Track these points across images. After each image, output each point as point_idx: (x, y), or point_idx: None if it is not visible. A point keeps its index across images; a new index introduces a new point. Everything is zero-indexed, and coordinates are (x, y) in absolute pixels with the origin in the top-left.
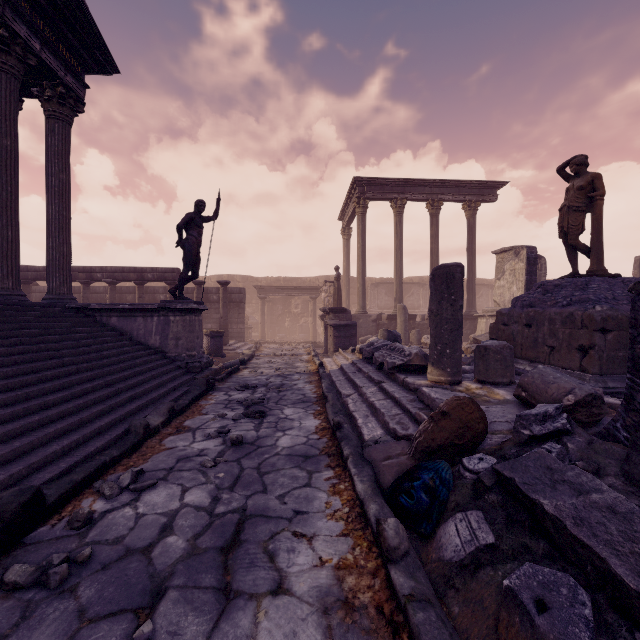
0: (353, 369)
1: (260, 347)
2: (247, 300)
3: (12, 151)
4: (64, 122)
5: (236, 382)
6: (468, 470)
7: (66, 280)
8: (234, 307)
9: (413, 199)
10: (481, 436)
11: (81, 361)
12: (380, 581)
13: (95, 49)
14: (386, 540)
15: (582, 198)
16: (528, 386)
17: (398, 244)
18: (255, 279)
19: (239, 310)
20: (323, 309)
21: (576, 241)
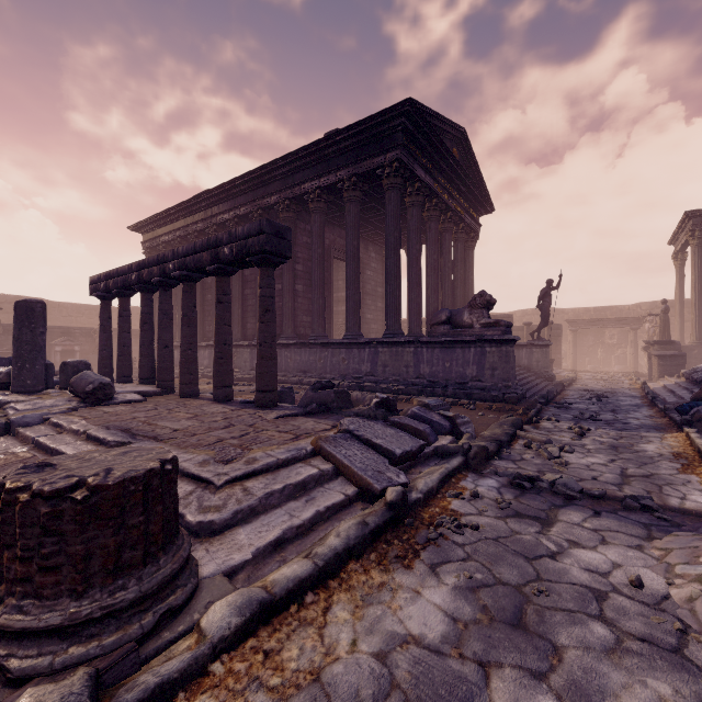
0: (674, 386)
1: (577, 374)
2: None
3: (463, 275)
4: (472, 249)
5: (577, 389)
6: None
7: None
8: (552, 340)
9: None
10: None
11: None
12: (663, 415)
13: (487, 207)
14: (665, 407)
15: None
16: None
17: None
18: (561, 311)
19: (556, 343)
20: (646, 341)
21: None
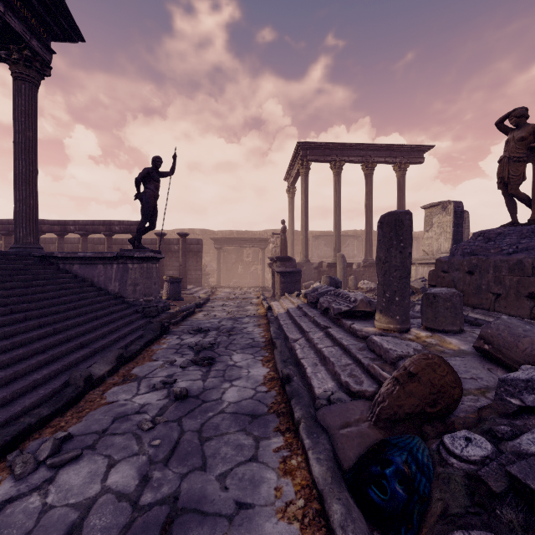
0: (299, 313)
1: (215, 291)
2: (205, 250)
3: None
4: (30, 84)
5: (190, 325)
6: (454, 455)
7: (32, 230)
8: (193, 256)
9: (350, 161)
10: (457, 403)
11: (33, 308)
12: None
13: (60, 16)
14: None
15: (523, 149)
16: (493, 338)
17: (337, 201)
18: (212, 232)
19: (197, 259)
20: (271, 258)
21: (517, 191)
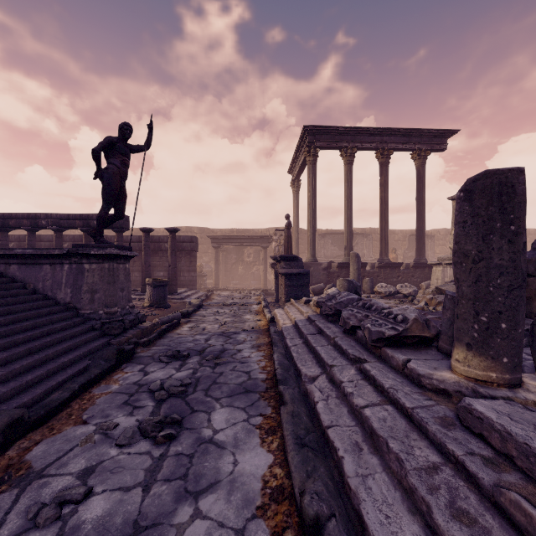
0: (311, 329)
1: (211, 295)
2: (204, 250)
3: None
4: None
5: (166, 345)
6: None
7: None
8: (186, 255)
9: (363, 148)
10: None
11: None
12: None
13: None
14: None
15: None
16: None
17: (348, 193)
18: (211, 230)
19: (191, 258)
20: (274, 257)
21: None
